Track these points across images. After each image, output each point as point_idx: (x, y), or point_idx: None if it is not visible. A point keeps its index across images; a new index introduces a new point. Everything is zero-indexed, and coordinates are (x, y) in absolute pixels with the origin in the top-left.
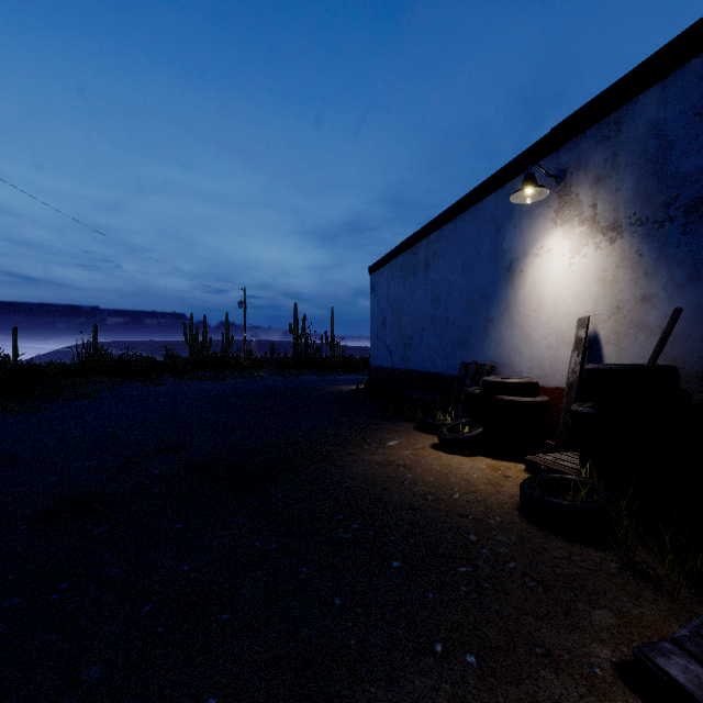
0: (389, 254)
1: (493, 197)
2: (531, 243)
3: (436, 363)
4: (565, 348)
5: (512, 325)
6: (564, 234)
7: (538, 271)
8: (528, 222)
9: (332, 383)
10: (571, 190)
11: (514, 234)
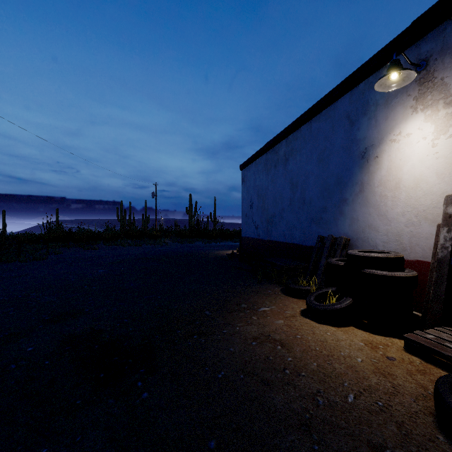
0: (255, 154)
1: (347, 96)
2: (387, 131)
3: (294, 235)
4: (427, 224)
5: (367, 204)
6: (425, 118)
7: (395, 155)
8: (384, 112)
9: (214, 249)
10: (435, 75)
11: (369, 125)
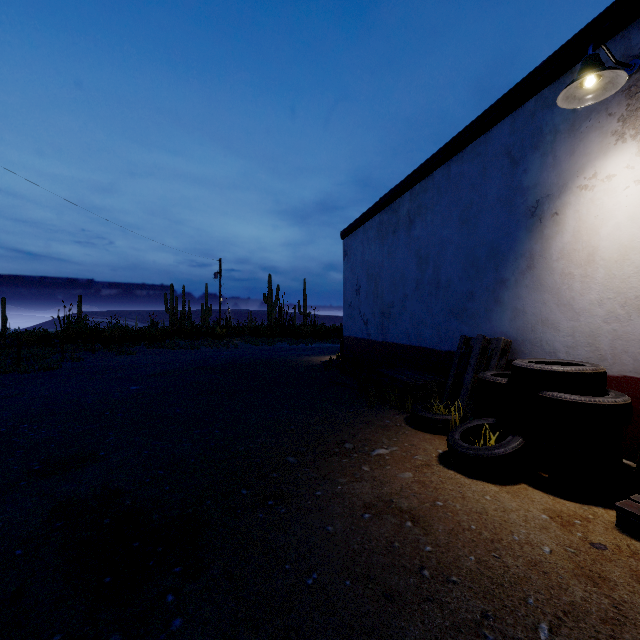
0: (364, 214)
1: (507, 122)
2: (573, 172)
3: (423, 335)
4: None
5: (539, 288)
6: (639, 149)
7: (587, 210)
8: (569, 144)
9: (303, 353)
10: None
11: (543, 165)
